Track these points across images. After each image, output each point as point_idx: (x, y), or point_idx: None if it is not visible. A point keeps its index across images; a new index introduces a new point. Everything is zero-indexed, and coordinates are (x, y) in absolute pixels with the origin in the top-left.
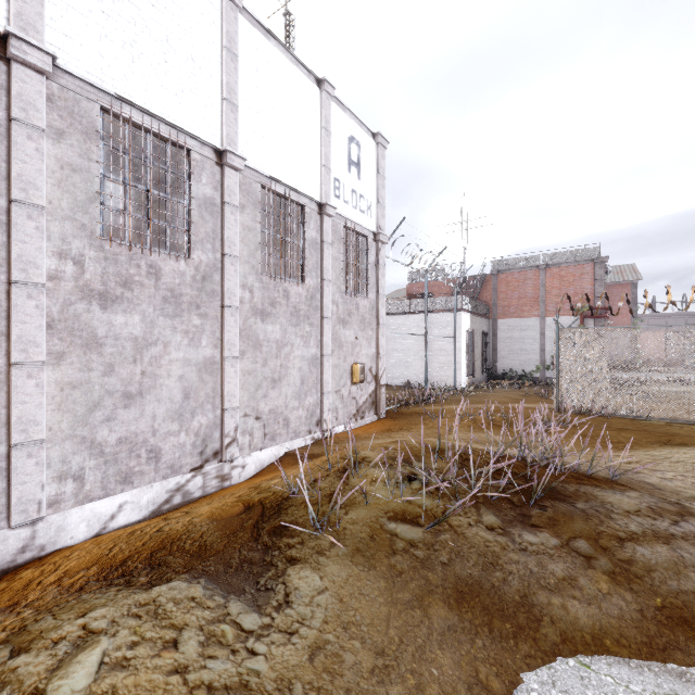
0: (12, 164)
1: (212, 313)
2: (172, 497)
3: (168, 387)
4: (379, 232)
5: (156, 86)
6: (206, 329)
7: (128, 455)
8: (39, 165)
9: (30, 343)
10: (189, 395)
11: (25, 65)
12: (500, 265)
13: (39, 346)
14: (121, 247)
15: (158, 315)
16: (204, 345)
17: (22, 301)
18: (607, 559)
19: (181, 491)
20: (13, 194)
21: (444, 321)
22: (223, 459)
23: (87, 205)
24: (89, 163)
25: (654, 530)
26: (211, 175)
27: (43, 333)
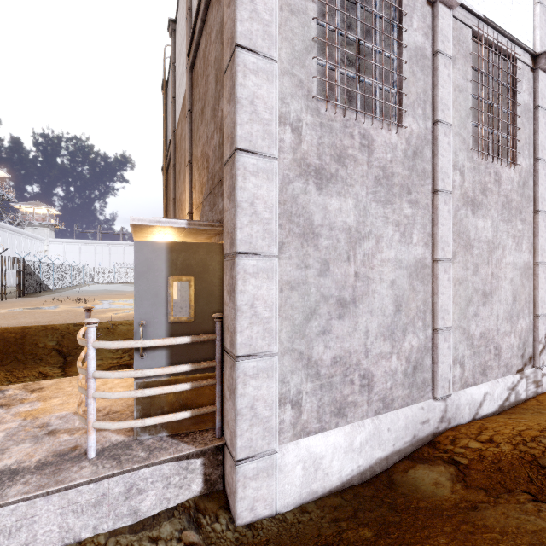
0: (437, 90)
1: (527, 218)
2: (509, 395)
3: (504, 289)
4: None
5: (498, 3)
6: (524, 234)
7: (484, 349)
8: (448, 89)
9: (445, 243)
10: (515, 298)
11: (442, 4)
12: None
13: (448, 246)
14: (482, 156)
15: (498, 220)
16: (523, 250)
17: (441, 206)
18: None
19: (514, 390)
20: (438, 116)
21: None
22: (535, 365)
23: (465, 121)
24: (466, 83)
25: None
26: (527, 81)
27: (450, 235)
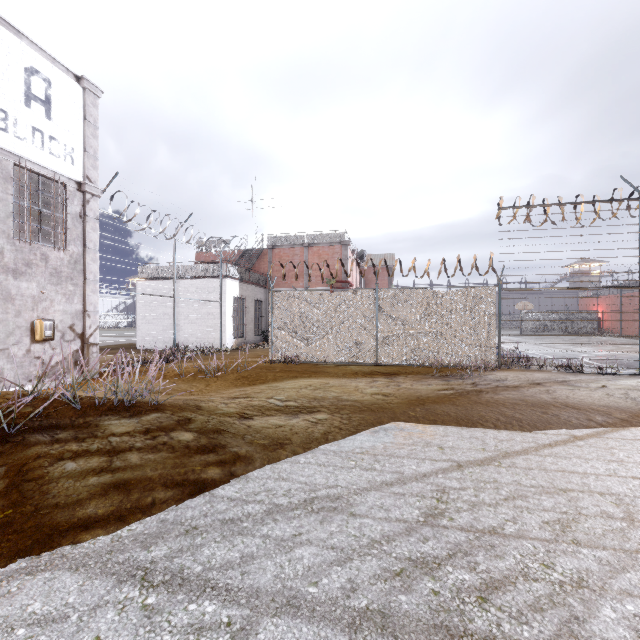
0: None
1: None
2: None
3: None
4: (84, 182)
5: None
6: None
7: None
8: None
9: None
10: None
11: None
12: (275, 241)
13: None
14: None
15: None
16: None
17: None
18: (7, 482)
19: None
20: None
21: (211, 287)
22: None
23: None
24: None
25: (116, 446)
26: None
27: None
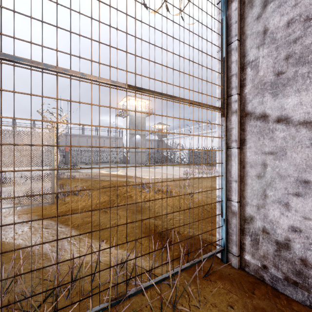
0: None
1: None
2: None
3: None
4: None
5: None
6: None
7: None
8: None
9: None
10: None
11: None
12: None
13: None
14: None
15: None
16: None
17: None
18: None
19: None
20: None
21: None
22: None
23: None
24: None
25: None
26: None
27: None
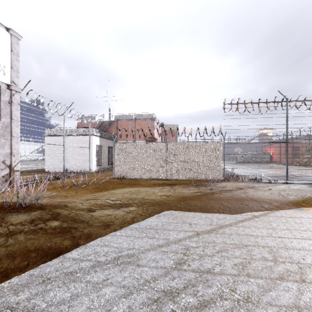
0: None
1: None
2: None
3: None
4: (11, 85)
5: None
6: None
7: None
8: None
9: None
10: None
11: None
12: (118, 117)
13: None
14: None
15: None
16: None
17: None
18: None
19: None
20: None
21: (85, 140)
22: None
23: None
24: None
25: (12, 231)
26: None
27: None
